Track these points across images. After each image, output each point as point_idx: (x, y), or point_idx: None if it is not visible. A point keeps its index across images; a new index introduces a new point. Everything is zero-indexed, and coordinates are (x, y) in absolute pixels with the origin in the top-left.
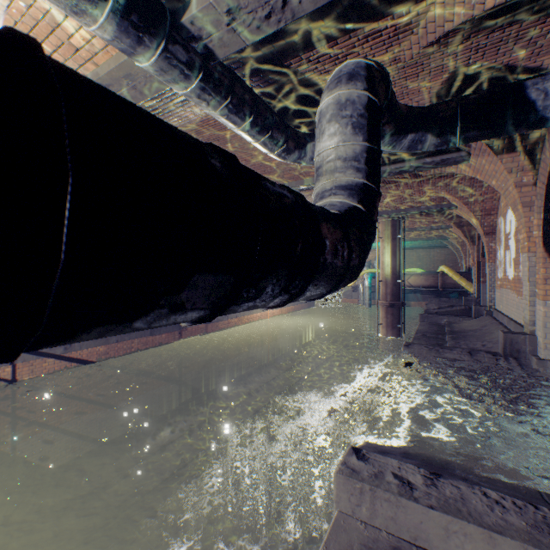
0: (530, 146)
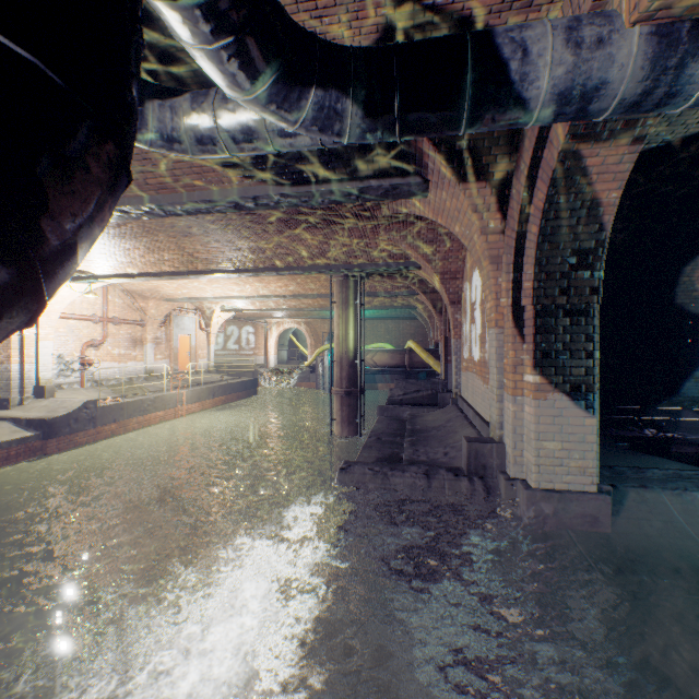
0: (499, 175)
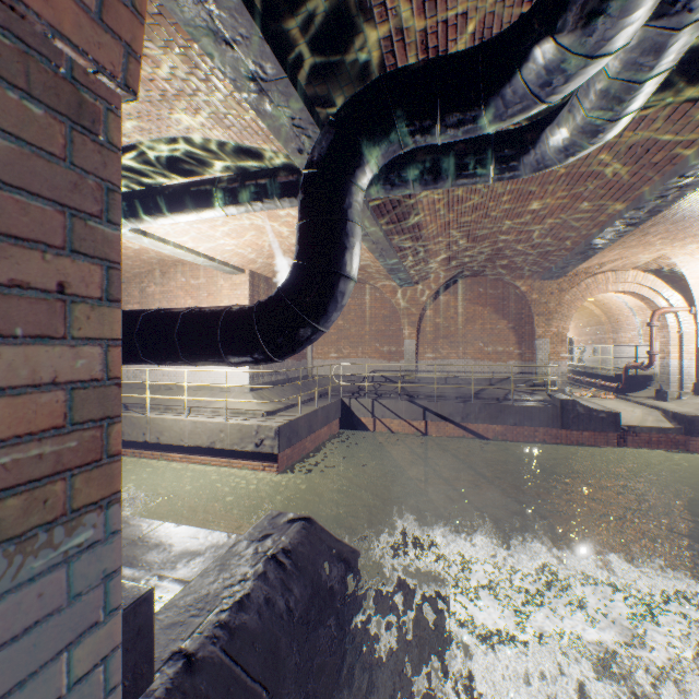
0: None
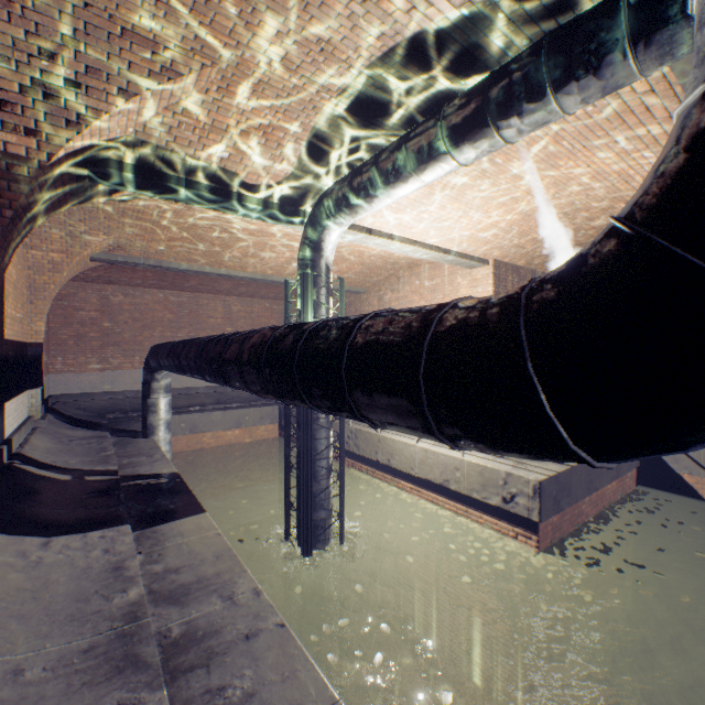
0: None
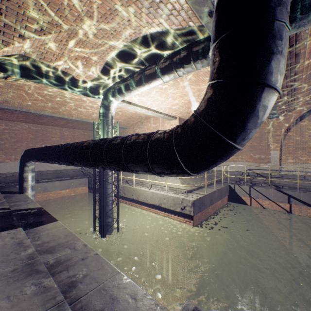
0: None
